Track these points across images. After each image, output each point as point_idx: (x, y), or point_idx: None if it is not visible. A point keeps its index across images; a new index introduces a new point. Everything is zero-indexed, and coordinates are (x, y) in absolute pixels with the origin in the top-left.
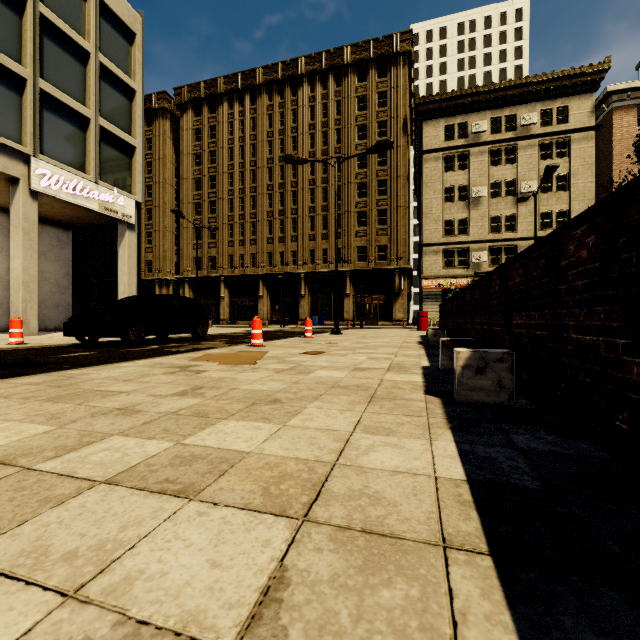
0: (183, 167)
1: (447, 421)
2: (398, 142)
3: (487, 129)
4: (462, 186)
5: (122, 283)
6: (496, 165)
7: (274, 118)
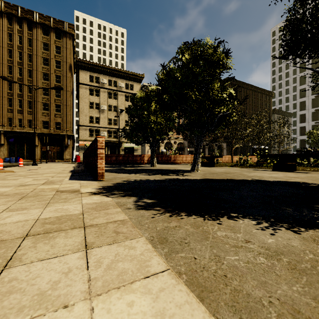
0: None
1: (71, 173)
2: (67, 74)
3: (107, 83)
4: (97, 103)
5: None
6: (110, 98)
7: None
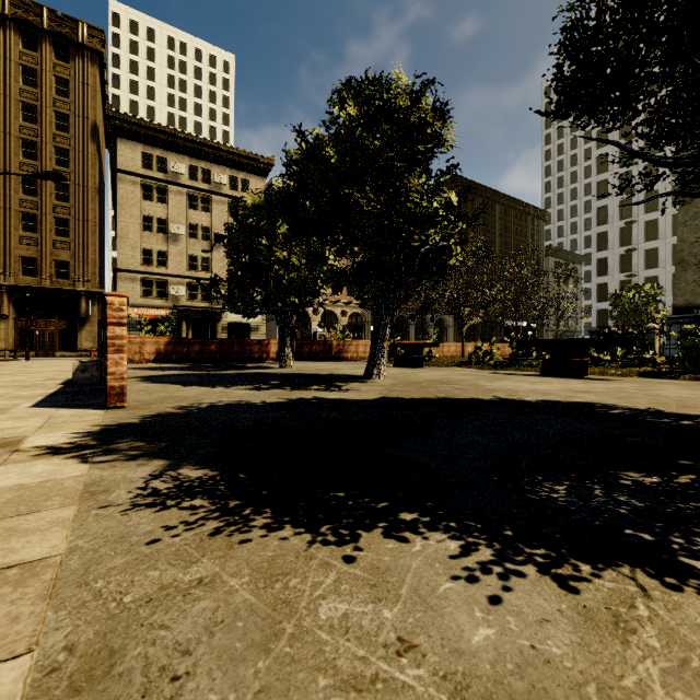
0: None
1: (61, 388)
2: (85, 147)
3: (186, 173)
4: (162, 219)
5: None
6: (194, 209)
7: None
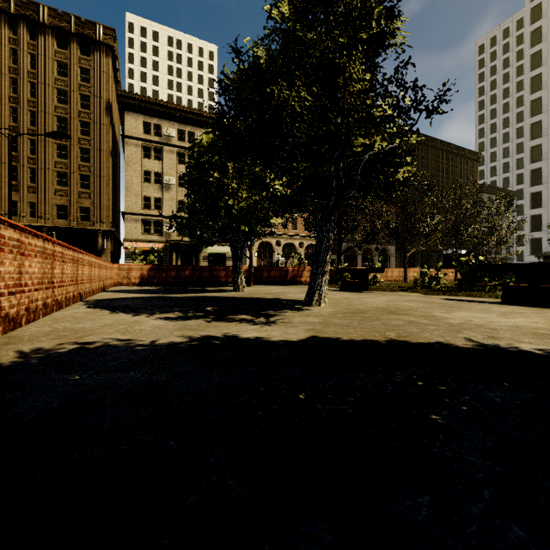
0: None
1: None
2: (101, 120)
3: (176, 136)
4: (158, 172)
5: None
6: (182, 164)
7: None
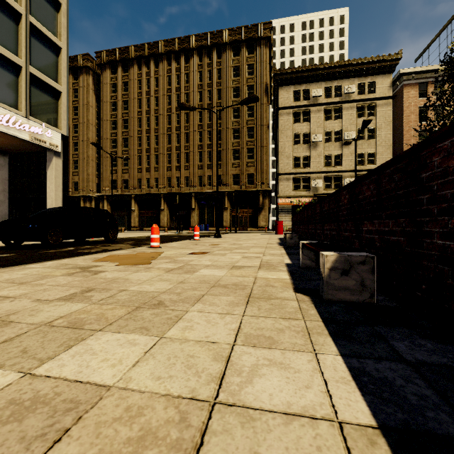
0: (102, 112)
1: (324, 325)
2: (262, 101)
3: (322, 94)
4: (305, 133)
5: (50, 198)
6: (328, 120)
7: (172, 79)
